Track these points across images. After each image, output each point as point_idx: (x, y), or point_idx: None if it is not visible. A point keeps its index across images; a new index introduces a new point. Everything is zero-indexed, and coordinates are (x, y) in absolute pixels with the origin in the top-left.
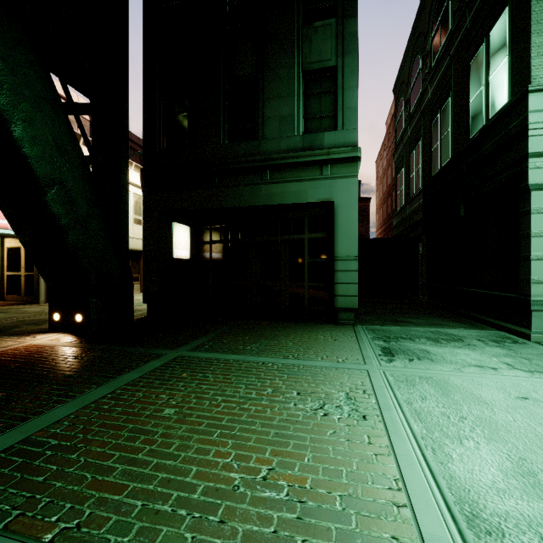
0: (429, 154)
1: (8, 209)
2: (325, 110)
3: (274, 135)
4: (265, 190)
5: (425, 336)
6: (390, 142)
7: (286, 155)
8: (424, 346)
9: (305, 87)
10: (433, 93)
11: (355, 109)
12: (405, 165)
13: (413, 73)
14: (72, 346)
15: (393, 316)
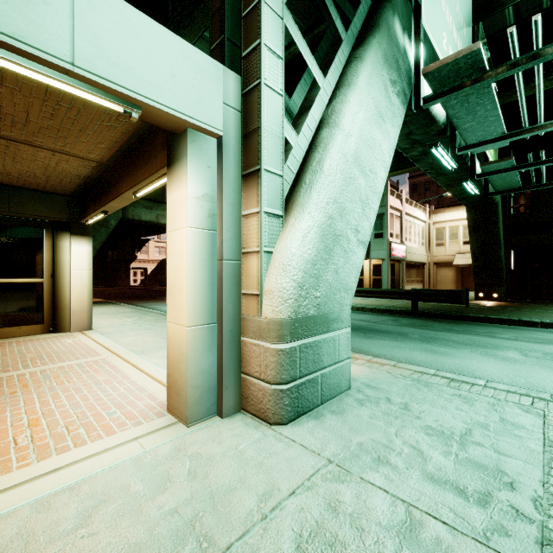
0: None
1: (477, 254)
2: None
3: None
4: None
5: None
6: None
7: None
8: None
9: None
10: None
11: None
12: None
13: None
14: (515, 303)
15: None
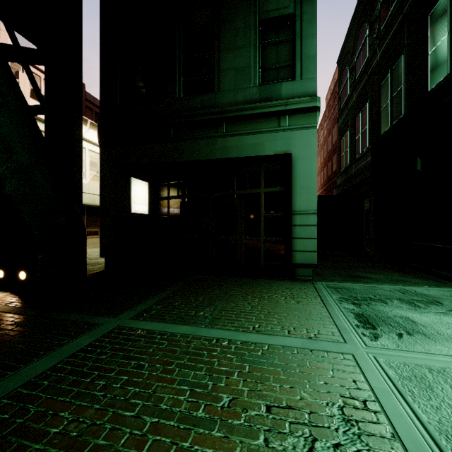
0: (378, 114)
1: None
2: (282, 60)
3: (230, 87)
4: (220, 143)
5: (395, 296)
6: (331, 114)
7: (242, 107)
8: (403, 312)
9: (261, 38)
10: (383, 55)
11: (314, 58)
12: (350, 128)
13: (359, 41)
14: (1, 311)
15: (348, 270)
